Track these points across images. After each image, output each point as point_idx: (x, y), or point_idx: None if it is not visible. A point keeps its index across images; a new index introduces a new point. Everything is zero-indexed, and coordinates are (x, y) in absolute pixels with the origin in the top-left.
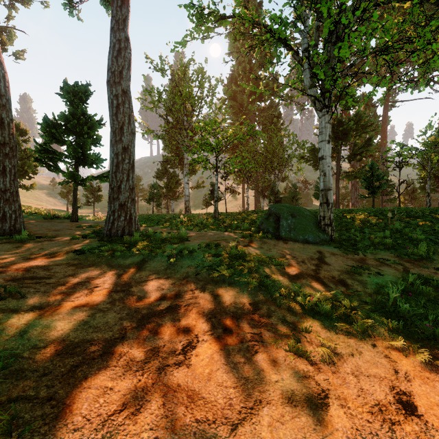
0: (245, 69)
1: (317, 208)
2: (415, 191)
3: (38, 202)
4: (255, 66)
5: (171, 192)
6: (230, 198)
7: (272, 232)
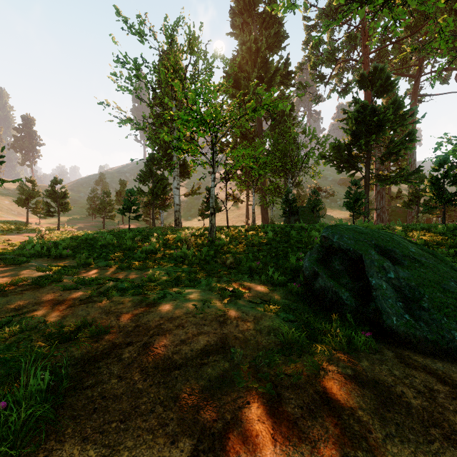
0: (250, 50)
1: (333, 219)
2: None
3: None
4: (263, 47)
5: (157, 199)
6: (232, 207)
7: (353, 305)
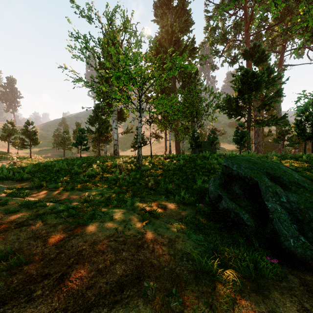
0: (167, 32)
1: (224, 150)
2: None
3: None
4: (176, 30)
5: (102, 136)
6: (155, 142)
7: (253, 226)
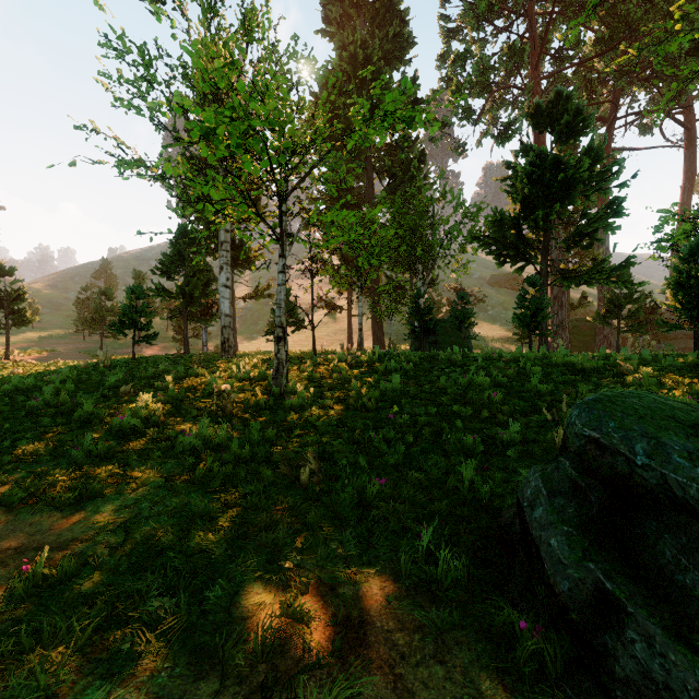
0: (354, 60)
1: (483, 339)
2: (656, 310)
3: None
4: (375, 55)
5: (193, 306)
6: (325, 318)
7: None
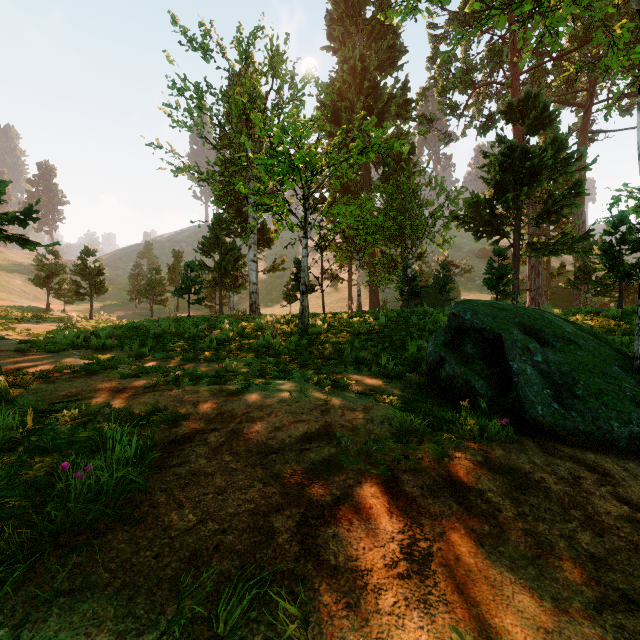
0: (354, 71)
1: None
2: None
3: (3, 293)
4: (371, 66)
5: (226, 277)
6: (329, 289)
7: (488, 395)
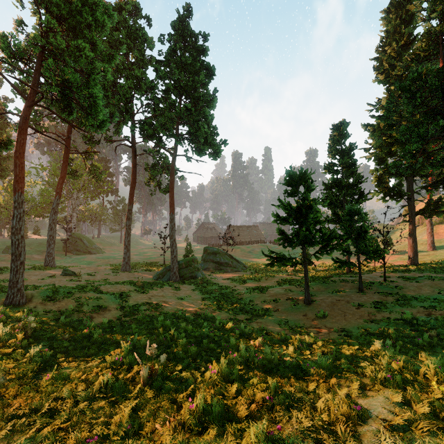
0: None
1: None
2: None
3: None
4: None
5: None
6: None
7: (7, 253)
